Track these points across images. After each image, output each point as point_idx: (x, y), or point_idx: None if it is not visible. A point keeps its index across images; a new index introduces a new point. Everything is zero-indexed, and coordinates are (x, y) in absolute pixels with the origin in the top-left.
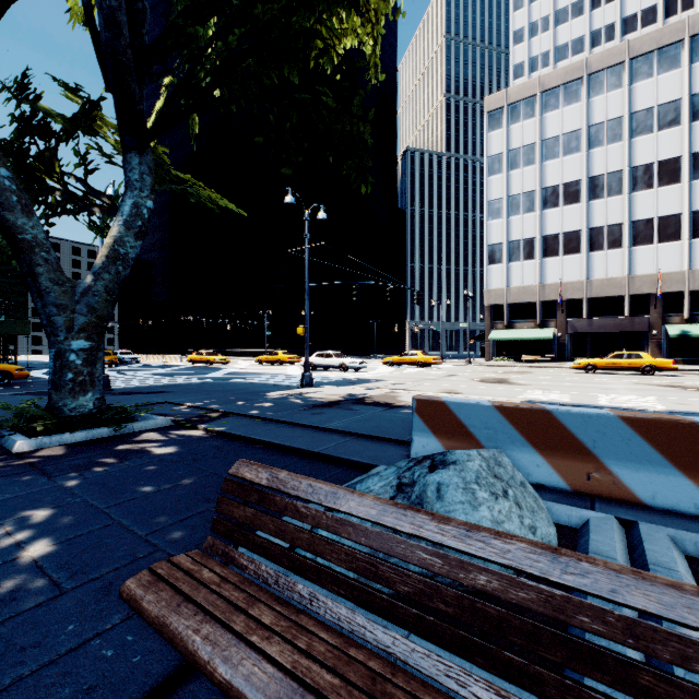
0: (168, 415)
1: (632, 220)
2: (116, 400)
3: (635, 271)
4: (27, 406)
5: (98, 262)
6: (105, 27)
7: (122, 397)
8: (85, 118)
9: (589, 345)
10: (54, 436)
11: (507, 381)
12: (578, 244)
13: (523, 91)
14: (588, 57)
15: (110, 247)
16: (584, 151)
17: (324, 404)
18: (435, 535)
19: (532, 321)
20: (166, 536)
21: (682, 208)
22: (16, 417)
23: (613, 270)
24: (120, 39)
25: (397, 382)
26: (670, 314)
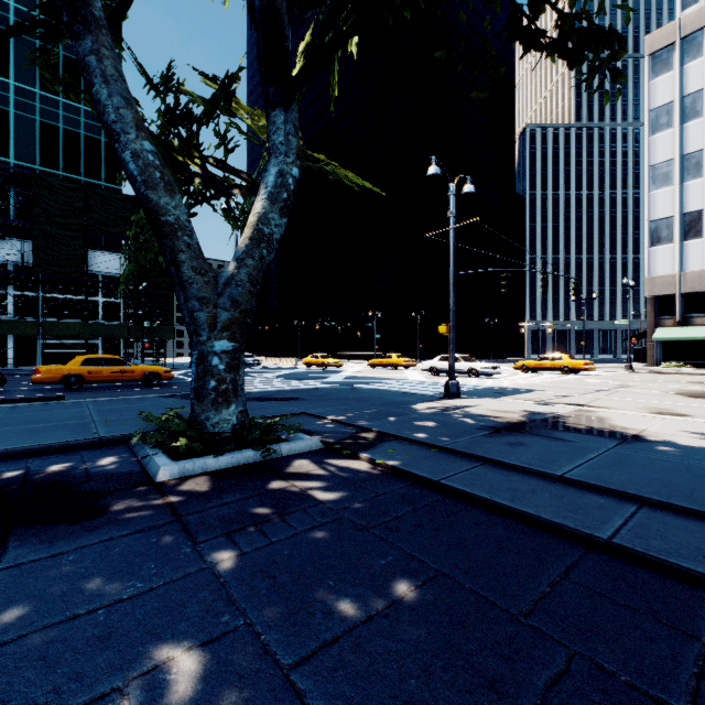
0: (314, 433)
1: None
2: (252, 407)
3: None
4: (170, 418)
5: (241, 246)
6: None
7: (257, 403)
8: (224, 95)
9: None
10: (196, 460)
11: None
12: None
13: None
14: None
15: (254, 226)
16: None
17: (508, 427)
18: None
19: None
20: None
21: None
22: (159, 431)
23: None
24: None
25: (560, 394)
26: None
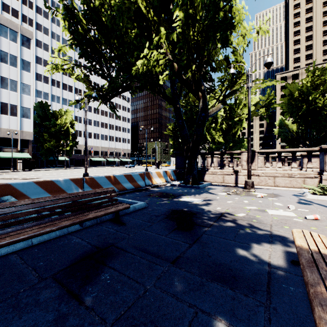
0: None
1: None
2: None
3: None
4: None
5: None
6: None
7: None
8: None
9: None
10: None
11: None
12: None
13: None
14: None
15: None
16: None
17: None
18: (49, 199)
19: None
20: None
21: None
22: None
23: None
24: None
25: None
26: None
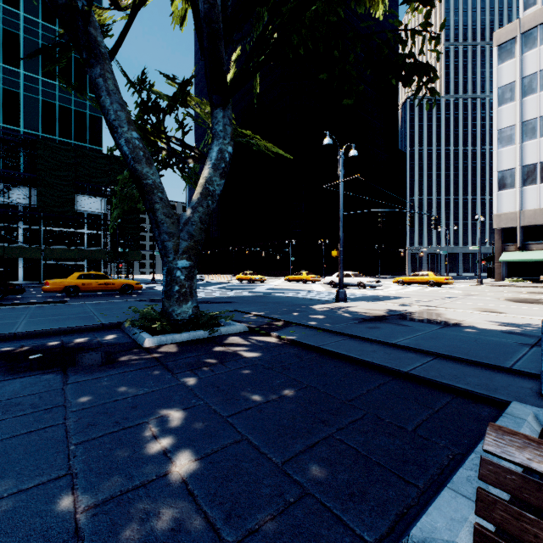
0: (242, 322)
1: None
2: (200, 307)
3: None
4: (149, 310)
5: (195, 198)
6: (204, 1)
7: (203, 305)
8: (182, 94)
9: None
10: (168, 335)
11: None
12: None
13: (540, 16)
14: None
15: (203, 186)
16: None
17: (372, 318)
18: None
19: None
20: (305, 471)
21: None
22: (142, 318)
23: None
24: (215, 9)
25: (420, 300)
26: None
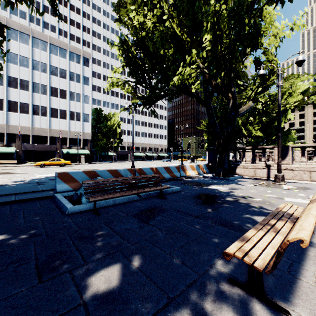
0: None
1: (51, 107)
2: None
3: (52, 127)
4: None
5: None
6: None
7: None
8: None
9: (33, 156)
10: None
11: (14, 173)
12: (28, 109)
13: None
14: (32, 28)
15: None
16: (31, 69)
17: None
18: (124, 179)
19: (1, 143)
20: (34, 219)
21: (67, 108)
22: None
23: (43, 125)
24: None
25: None
26: (63, 145)
